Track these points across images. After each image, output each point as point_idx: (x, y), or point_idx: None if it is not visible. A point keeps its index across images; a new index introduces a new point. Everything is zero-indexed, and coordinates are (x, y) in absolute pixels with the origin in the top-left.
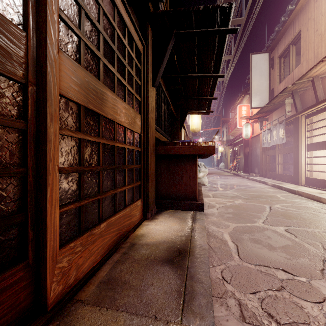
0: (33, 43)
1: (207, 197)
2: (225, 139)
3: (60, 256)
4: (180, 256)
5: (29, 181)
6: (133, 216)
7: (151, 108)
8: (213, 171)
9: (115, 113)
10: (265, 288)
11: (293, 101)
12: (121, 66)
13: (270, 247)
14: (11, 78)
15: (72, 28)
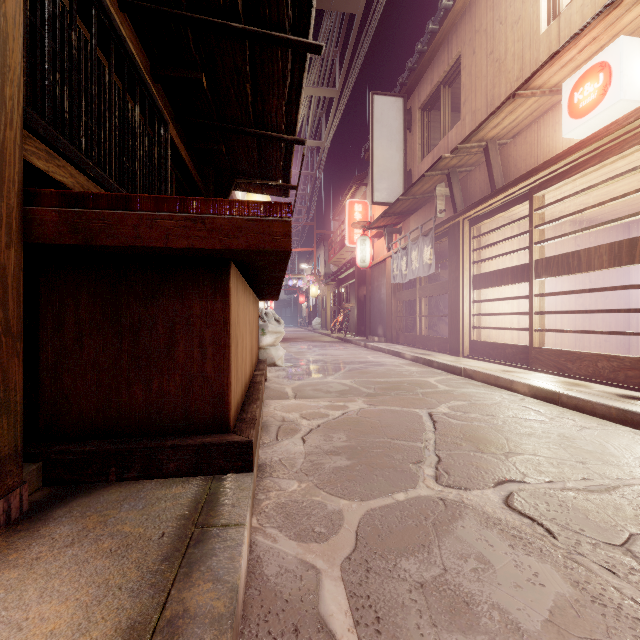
0: None
1: (280, 400)
2: (323, 273)
3: None
4: None
5: None
6: None
7: None
8: (300, 334)
9: None
10: None
11: (448, 192)
12: None
13: None
14: None
15: None
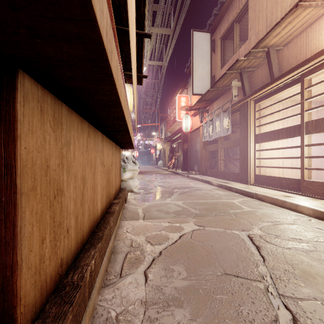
0: None
1: (132, 221)
2: (163, 137)
3: None
4: None
5: None
6: None
7: None
8: (151, 169)
9: None
10: None
11: (239, 84)
12: None
13: None
14: None
15: None
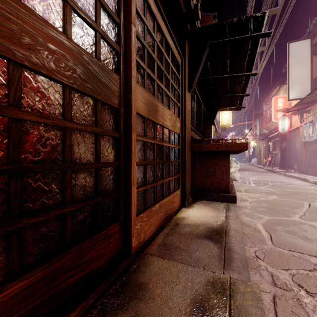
0: (122, 81)
1: (239, 192)
2: (258, 134)
3: (137, 221)
4: (218, 235)
5: (121, 170)
6: (174, 202)
7: (188, 111)
8: (244, 167)
9: (163, 120)
10: (297, 267)
11: None
12: (167, 81)
13: (306, 238)
14: (114, 107)
15: (141, 65)
